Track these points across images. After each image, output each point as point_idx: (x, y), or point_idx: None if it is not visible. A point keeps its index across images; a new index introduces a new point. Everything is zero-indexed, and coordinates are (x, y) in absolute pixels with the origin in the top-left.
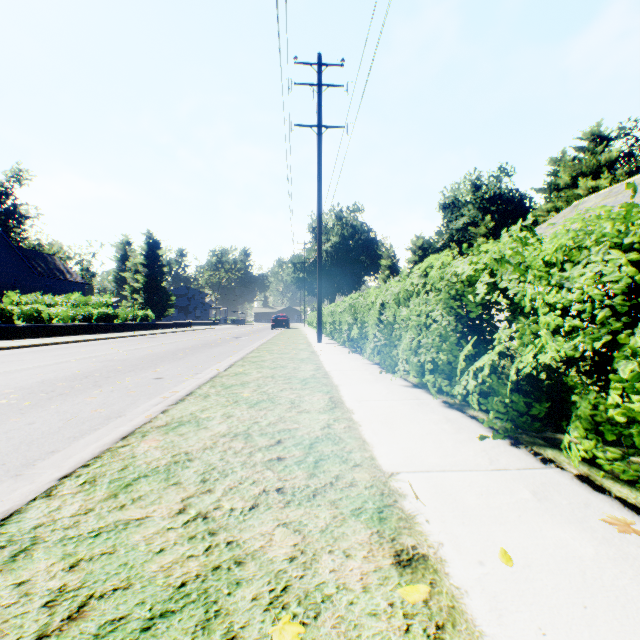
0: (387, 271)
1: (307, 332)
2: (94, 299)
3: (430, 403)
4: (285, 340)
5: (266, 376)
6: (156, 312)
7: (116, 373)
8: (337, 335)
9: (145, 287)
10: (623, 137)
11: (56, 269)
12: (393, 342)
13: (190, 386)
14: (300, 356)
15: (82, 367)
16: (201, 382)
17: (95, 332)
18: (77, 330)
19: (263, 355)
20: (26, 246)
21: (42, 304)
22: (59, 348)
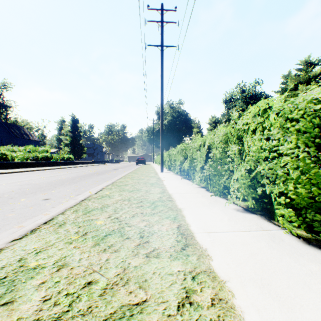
0: (196, 134)
1: (155, 166)
2: (40, 148)
3: (282, 236)
4: (142, 171)
5: (124, 199)
6: (76, 156)
7: (20, 194)
8: (172, 168)
9: (71, 143)
10: (320, 64)
11: (24, 133)
12: (220, 173)
13: (57, 210)
14: (150, 181)
15: (3, 189)
16: (70, 205)
17: (39, 166)
18: (28, 165)
19: (127, 180)
20: (9, 122)
21: (12, 151)
22: (8, 175)
